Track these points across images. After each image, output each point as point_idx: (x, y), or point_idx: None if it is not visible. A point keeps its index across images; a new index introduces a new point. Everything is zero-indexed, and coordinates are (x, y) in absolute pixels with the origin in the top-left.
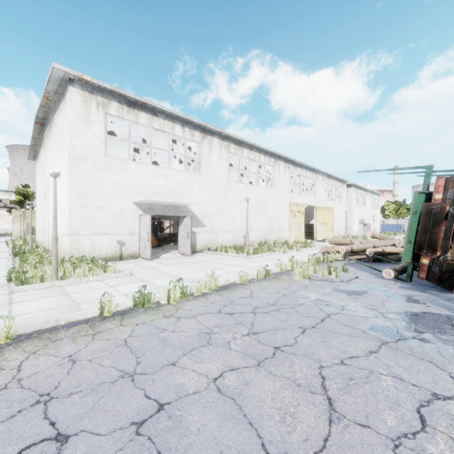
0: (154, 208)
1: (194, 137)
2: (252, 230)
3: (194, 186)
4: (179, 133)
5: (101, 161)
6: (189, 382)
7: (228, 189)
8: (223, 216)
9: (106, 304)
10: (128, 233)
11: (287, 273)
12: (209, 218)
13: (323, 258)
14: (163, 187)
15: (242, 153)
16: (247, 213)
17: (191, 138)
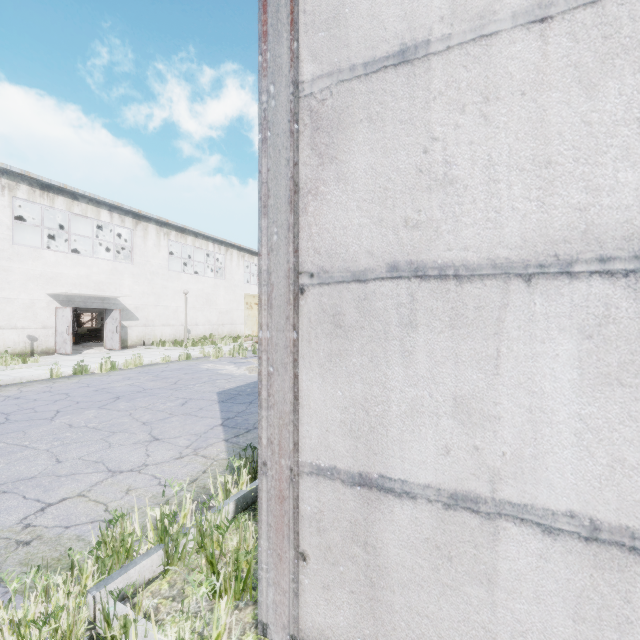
0: (74, 300)
1: (124, 224)
2: (198, 323)
3: (124, 276)
4: (106, 218)
5: (7, 249)
6: (117, 385)
7: (167, 280)
8: (161, 309)
9: (54, 372)
10: (41, 327)
11: (208, 357)
12: (144, 311)
13: (252, 347)
14: (86, 277)
15: (185, 241)
16: (185, 307)
17: (122, 224)
